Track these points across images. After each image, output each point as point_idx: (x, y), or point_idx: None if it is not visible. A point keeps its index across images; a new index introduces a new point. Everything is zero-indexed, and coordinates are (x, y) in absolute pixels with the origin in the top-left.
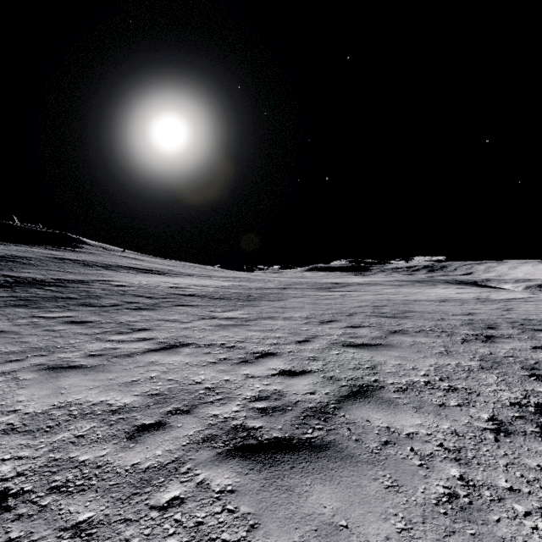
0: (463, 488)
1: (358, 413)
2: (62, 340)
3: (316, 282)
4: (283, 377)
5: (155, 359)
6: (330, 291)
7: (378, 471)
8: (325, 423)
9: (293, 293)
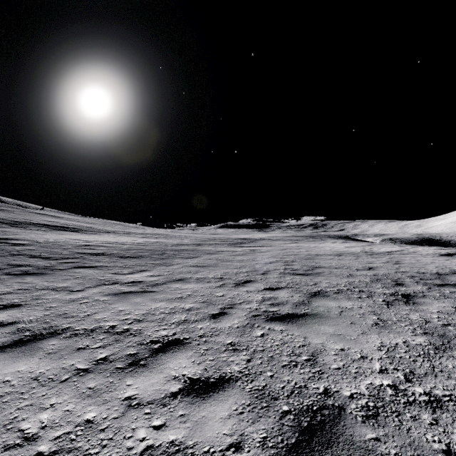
0: None
1: None
2: None
3: (228, 238)
4: (189, 399)
5: None
6: (241, 247)
7: None
8: None
9: (207, 249)
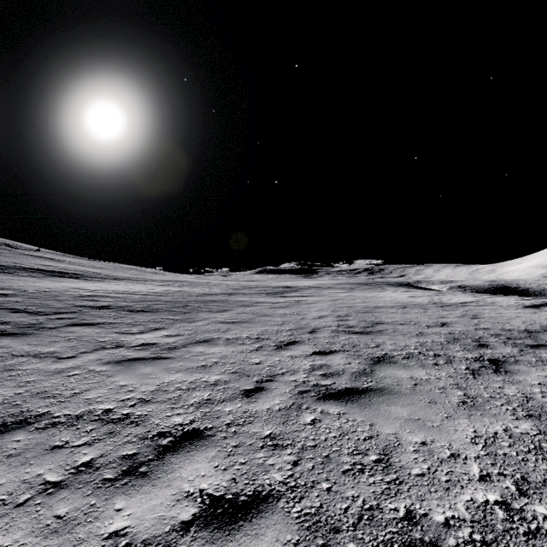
0: None
1: None
2: None
3: (266, 286)
4: (206, 534)
5: None
6: (283, 297)
7: None
8: None
9: (241, 300)
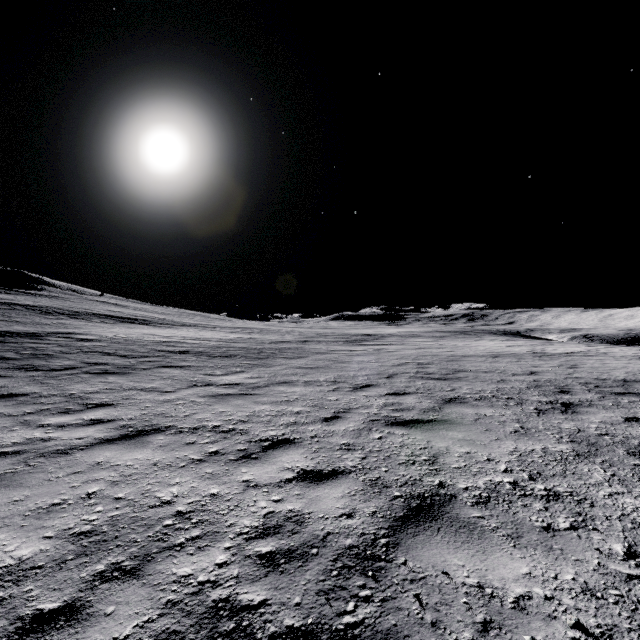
0: None
1: (427, 556)
2: None
3: (344, 333)
4: (303, 484)
5: (105, 458)
6: (362, 345)
7: None
8: (375, 582)
9: (316, 348)
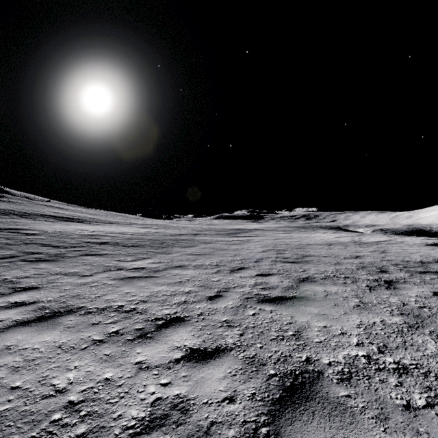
0: None
1: None
2: None
3: (223, 228)
4: (190, 364)
5: (15, 341)
6: (236, 237)
7: None
8: None
9: (204, 239)
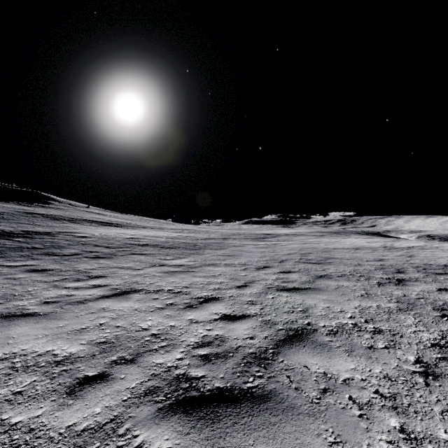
0: (406, 442)
1: (296, 358)
2: (20, 287)
3: (251, 233)
4: (224, 321)
5: (106, 305)
6: (264, 241)
7: (320, 424)
8: (265, 369)
9: (233, 242)
